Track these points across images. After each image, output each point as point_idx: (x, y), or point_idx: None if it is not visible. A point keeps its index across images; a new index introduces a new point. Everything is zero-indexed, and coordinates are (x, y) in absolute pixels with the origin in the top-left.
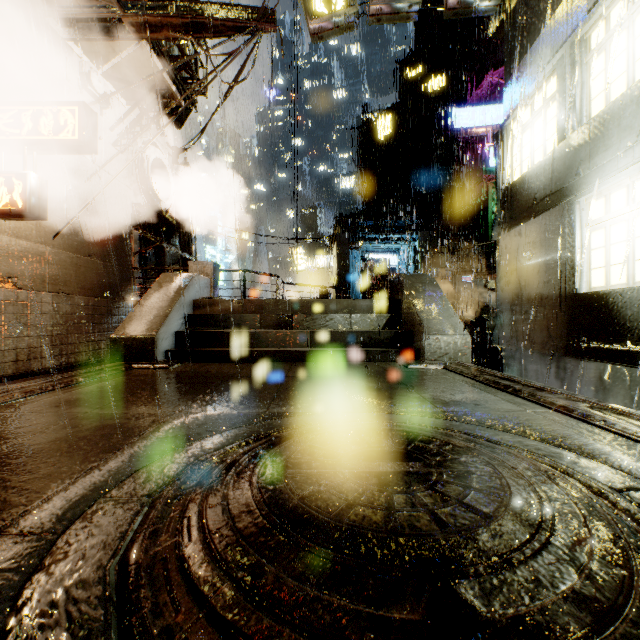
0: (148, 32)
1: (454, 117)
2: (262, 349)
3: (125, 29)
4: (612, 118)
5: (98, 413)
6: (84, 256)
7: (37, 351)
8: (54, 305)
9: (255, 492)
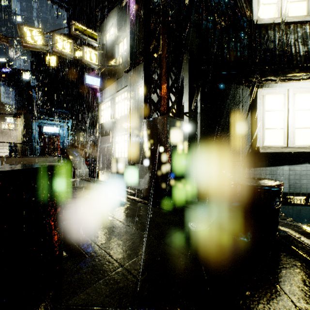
0: None
1: (85, 78)
2: None
3: None
4: (118, 121)
5: None
6: None
7: None
8: None
9: None
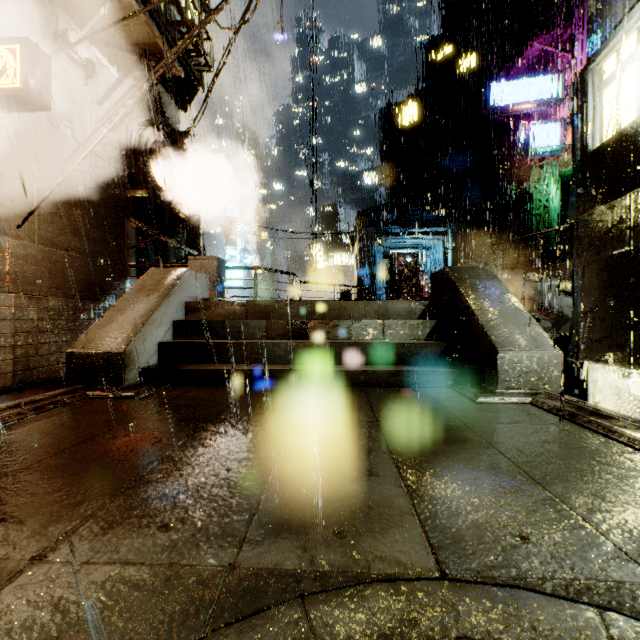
0: None
1: (492, 93)
2: (266, 368)
3: None
4: None
5: None
6: (62, 250)
7: None
8: (17, 309)
9: None
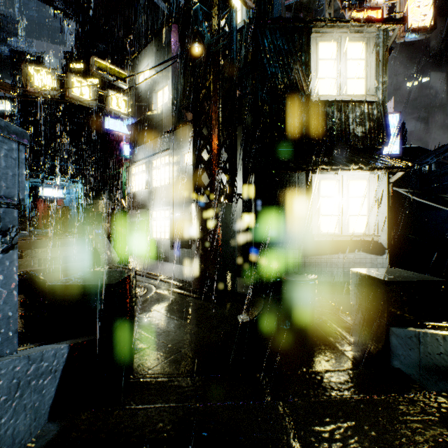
0: None
1: (104, 121)
2: None
3: None
4: (157, 192)
5: None
6: None
7: None
8: None
9: None
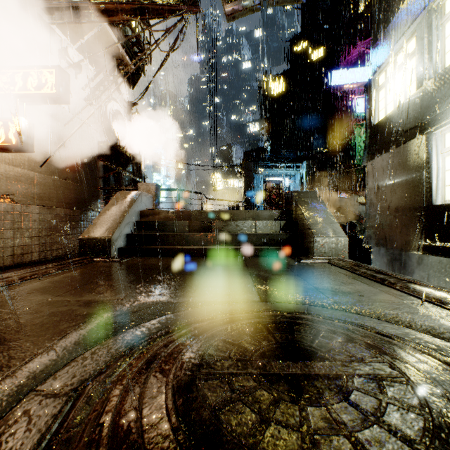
0: (108, 16)
1: (330, 77)
2: (190, 247)
3: (91, 14)
4: None
5: (57, 300)
6: (63, 179)
7: (28, 248)
8: (41, 215)
9: (169, 397)
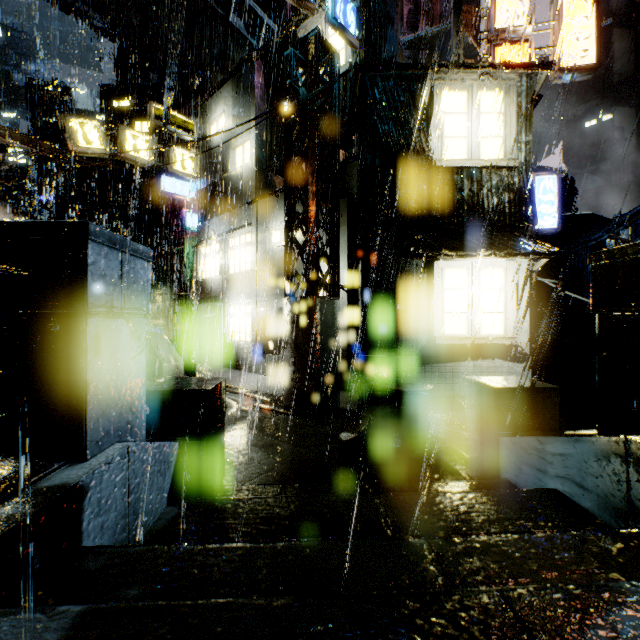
0: None
1: (160, 181)
2: None
3: None
4: (235, 280)
5: None
6: None
7: None
8: None
9: None
